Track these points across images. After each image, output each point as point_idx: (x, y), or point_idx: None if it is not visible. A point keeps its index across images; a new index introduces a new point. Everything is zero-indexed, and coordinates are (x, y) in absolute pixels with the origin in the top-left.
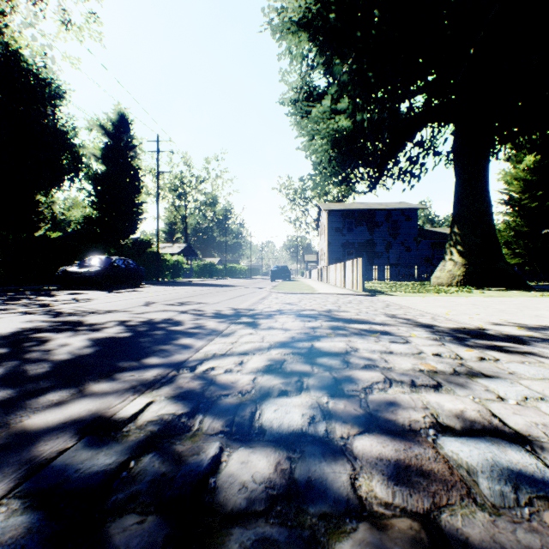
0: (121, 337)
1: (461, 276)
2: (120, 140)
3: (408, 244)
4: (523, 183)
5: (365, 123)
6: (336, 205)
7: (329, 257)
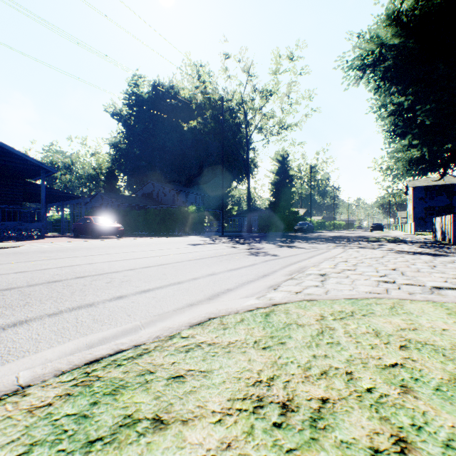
0: (358, 236)
1: None
2: (285, 164)
3: None
4: None
5: (426, 156)
6: (420, 181)
7: (413, 217)
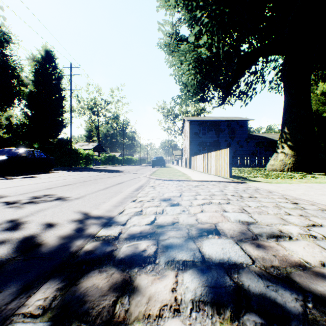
0: None
1: (291, 164)
2: (47, 69)
3: (241, 143)
4: (319, 102)
5: (221, 51)
6: (195, 118)
7: (190, 151)
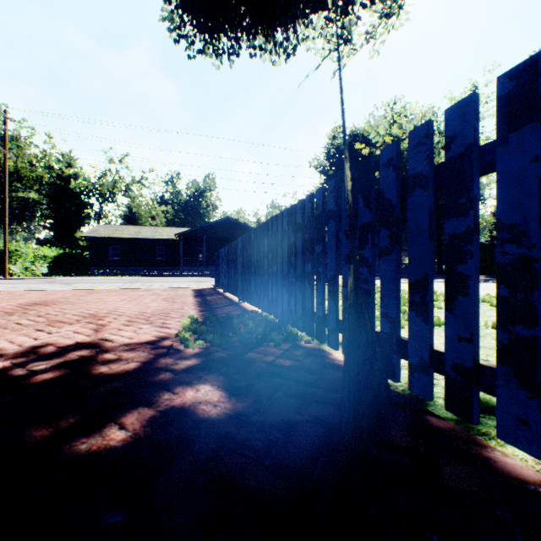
0: None
1: None
2: None
3: None
4: None
5: None
6: None
7: None
